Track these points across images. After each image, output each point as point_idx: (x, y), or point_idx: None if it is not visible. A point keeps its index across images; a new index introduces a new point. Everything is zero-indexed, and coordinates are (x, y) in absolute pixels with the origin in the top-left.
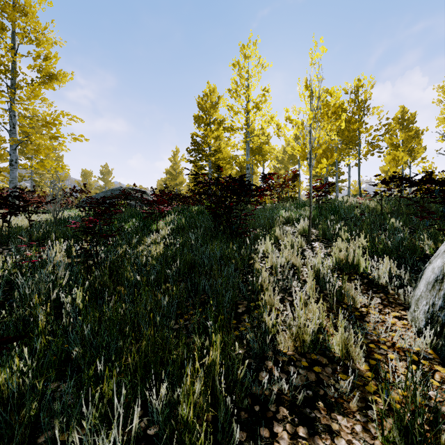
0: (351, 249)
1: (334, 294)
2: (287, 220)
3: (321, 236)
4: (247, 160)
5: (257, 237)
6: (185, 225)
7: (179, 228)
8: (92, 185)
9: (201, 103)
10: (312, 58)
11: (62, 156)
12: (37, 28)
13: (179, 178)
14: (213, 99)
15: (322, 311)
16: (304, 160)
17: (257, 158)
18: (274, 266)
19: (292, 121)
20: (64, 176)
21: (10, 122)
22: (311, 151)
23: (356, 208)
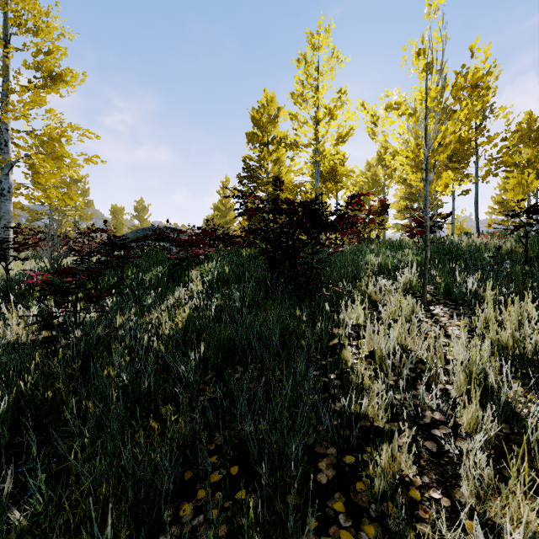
0: (527, 328)
1: (533, 440)
2: (378, 269)
3: (441, 294)
4: (317, 187)
5: (338, 296)
6: (230, 276)
7: (220, 280)
8: (124, 225)
9: (256, 117)
10: (430, 5)
11: (89, 190)
12: (35, 11)
13: (229, 215)
14: (271, 111)
15: (525, 495)
16: (417, 171)
17: (329, 186)
18: (378, 357)
19: (399, 105)
20: (90, 214)
21: (1, 138)
22: (427, 158)
23: (485, 251)
